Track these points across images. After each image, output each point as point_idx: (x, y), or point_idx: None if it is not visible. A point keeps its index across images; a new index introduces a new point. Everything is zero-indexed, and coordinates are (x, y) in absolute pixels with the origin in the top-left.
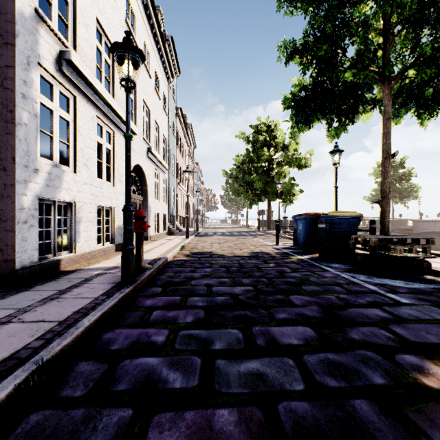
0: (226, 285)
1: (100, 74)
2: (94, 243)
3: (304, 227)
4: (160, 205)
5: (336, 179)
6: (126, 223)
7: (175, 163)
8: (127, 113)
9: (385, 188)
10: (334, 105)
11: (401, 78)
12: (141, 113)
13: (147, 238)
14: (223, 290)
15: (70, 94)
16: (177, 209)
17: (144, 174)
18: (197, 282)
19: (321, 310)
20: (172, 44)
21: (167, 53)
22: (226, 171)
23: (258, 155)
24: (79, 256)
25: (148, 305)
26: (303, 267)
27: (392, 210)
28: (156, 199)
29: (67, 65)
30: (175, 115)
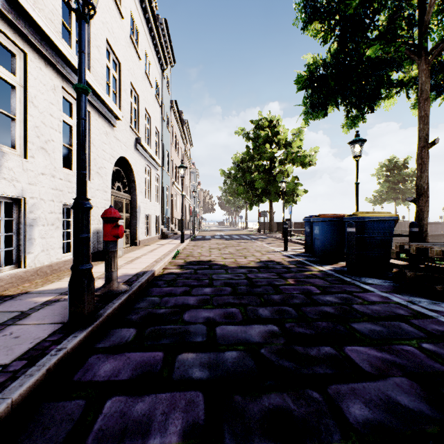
0: (236, 322)
1: (69, 36)
2: (58, 252)
3: (322, 230)
4: (152, 205)
5: (357, 174)
6: (77, 228)
7: (170, 160)
8: (80, 51)
9: (422, 183)
10: (356, 86)
11: (443, 49)
12: (128, 97)
13: (135, 243)
14: (232, 333)
15: (16, 48)
16: (172, 210)
17: (131, 169)
18: (192, 316)
19: (420, 389)
20: (166, 28)
21: (159, 34)
22: (224, 171)
23: (260, 151)
24: (31, 271)
25: (103, 378)
26: (332, 284)
27: (395, 212)
28: (147, 199)
29: (8, 3)
30: (170, 109)
